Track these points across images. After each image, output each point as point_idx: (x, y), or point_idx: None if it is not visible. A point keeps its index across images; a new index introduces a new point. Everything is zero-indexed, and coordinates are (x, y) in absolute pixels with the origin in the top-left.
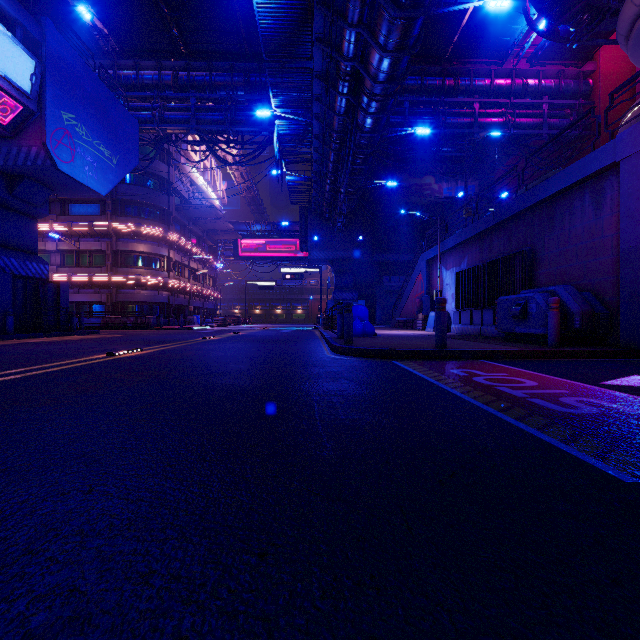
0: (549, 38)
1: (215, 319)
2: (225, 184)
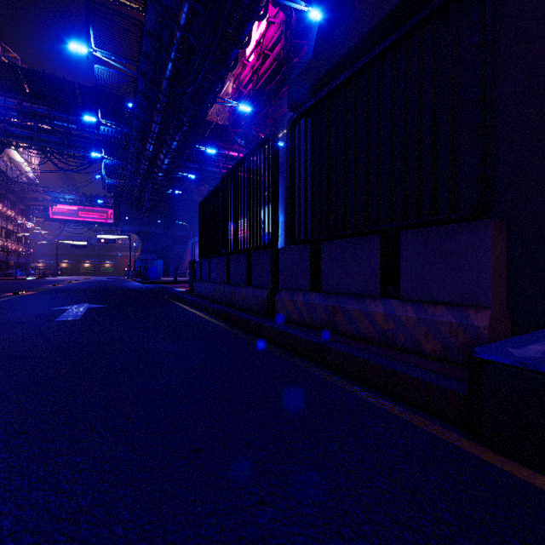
0: (246, 149)
1: (35, 272)
2: (38, 158)
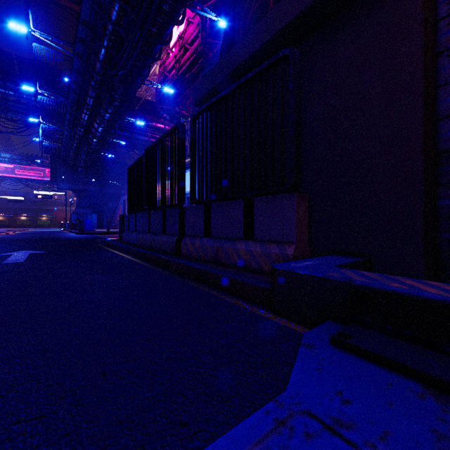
0: (170, 122)
1: None
2: None
